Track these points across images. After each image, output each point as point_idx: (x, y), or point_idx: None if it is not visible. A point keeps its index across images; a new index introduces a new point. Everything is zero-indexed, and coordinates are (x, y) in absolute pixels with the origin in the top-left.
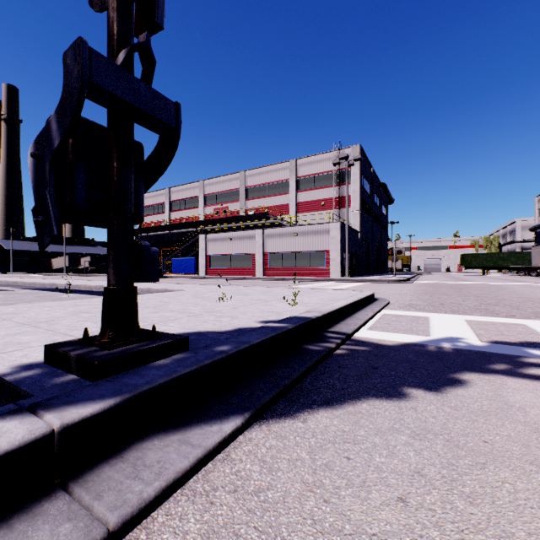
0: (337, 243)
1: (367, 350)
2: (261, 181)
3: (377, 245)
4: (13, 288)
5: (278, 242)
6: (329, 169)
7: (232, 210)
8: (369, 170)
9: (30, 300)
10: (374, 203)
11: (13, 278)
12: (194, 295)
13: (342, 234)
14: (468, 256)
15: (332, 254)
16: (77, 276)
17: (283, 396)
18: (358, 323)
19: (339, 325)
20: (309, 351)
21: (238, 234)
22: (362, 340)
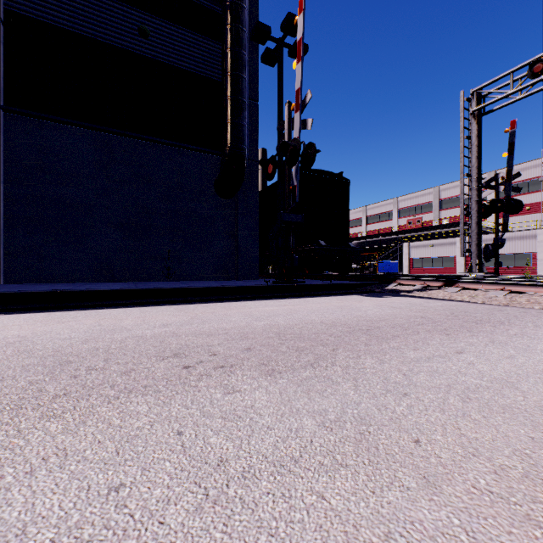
0: None
1: None
2: (455, 193)
3: None
4: None
5: None
6: (535, 175)
7: (425, 220)
8: None
9: None
10: None
11: None
12: None
13: None
14: None
15: (538, 255)
16: None
17: None
18: None
19: None
20: None
21: (439, 241)
22: None
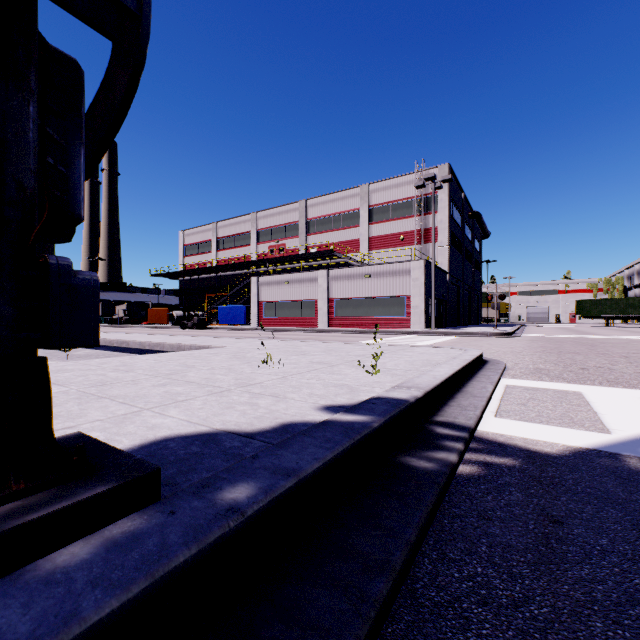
0: (420, 286)
1: (516, 467)
2: (325, 212)
3: (469, 289)
4: None
5: (347, 286)
6: (409, 195)
7: (290, 248)
8: (459, 196)
9: None
10: (465, 237)
11: None
12: (233, 355)
13: (426, 274)
14: (587, 302)
15: (414, 300)
16: (109, 327)
17: (375, 639)
18: (478, 405)
19: (449, 408)
20: (413, 473)
21: (297, 276)
22: (496, 440)
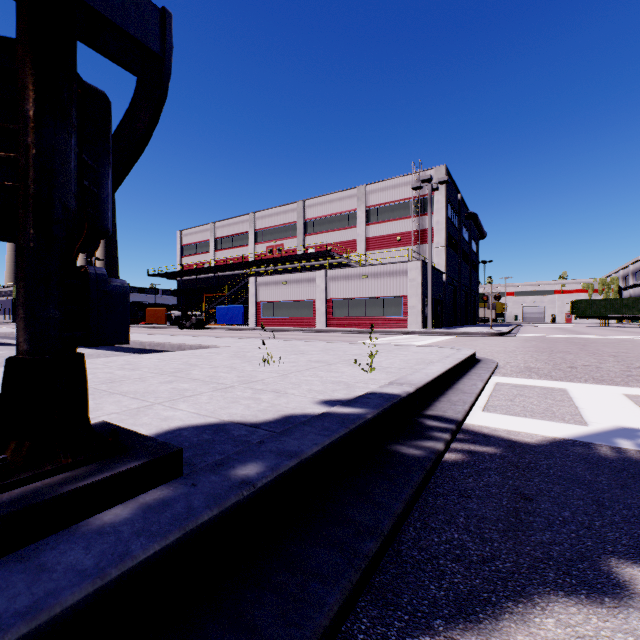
0: (417, 287)
1: (497, 454)
2: (323, 213)
3: (466, 289)
4: None
5: (344, 286)
6: (406, 196)
7: (288, 248)
8: (456, 197)
9: None
10: (462, 238)
11: None
12: (233, 354)
13: (423, 275)
14: (582, 302)
15: (410, 300)
16: None
17: (365, 586)
18: (467, 400)
19: (440, 403)
20: (402, 459)
21: (295, 276)
22: (481, 432)
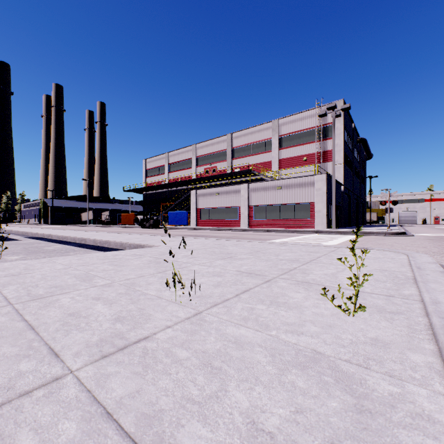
0: (322, 195)
1: None
2: (245, 142)
3: (357, 198)
4: (26, 237)
5: (263, 195)
6: (311, 125)
7: (220, 169)
8: (350, 126)
9: (7, 253)
10: (354, 158)
11: (36, 228)
12: (155, 258)
13: (327, 185)
14: None
15: (317, 206)
16: (94, 227)
17: None
18: None
19: None
20: None
21: (225, 189)
22: None
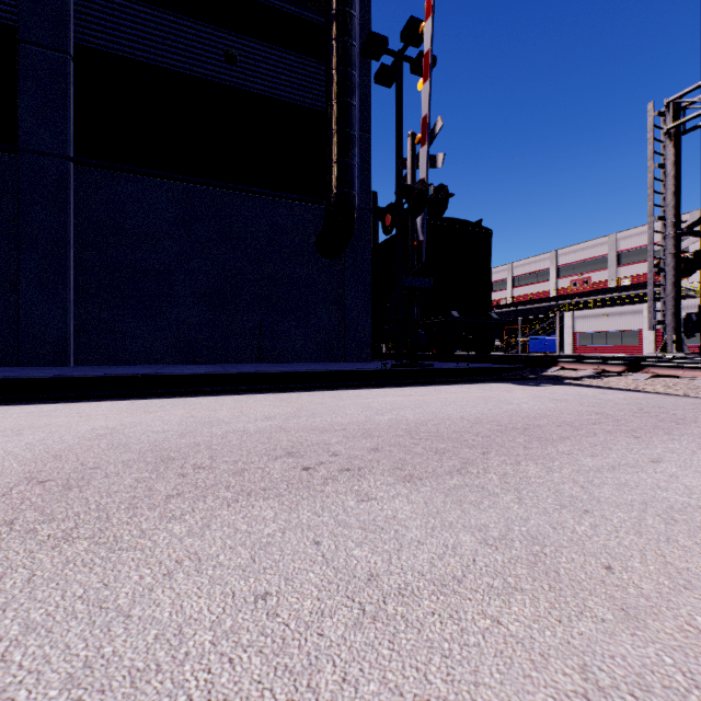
0: None
1: None
2: (640, 243)
3: None
4: None
5: None
6: None
7: (596, 280)
8: None
9: None
10: None
11: None
12: None
13: None
14: None
15: None
16: None
17: None
18: None
19: None
20: None
21: (617, 309)
22: None
